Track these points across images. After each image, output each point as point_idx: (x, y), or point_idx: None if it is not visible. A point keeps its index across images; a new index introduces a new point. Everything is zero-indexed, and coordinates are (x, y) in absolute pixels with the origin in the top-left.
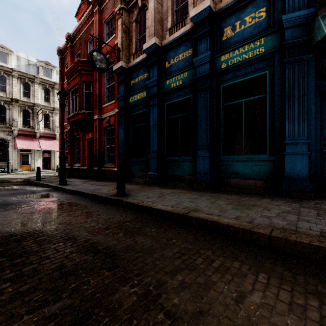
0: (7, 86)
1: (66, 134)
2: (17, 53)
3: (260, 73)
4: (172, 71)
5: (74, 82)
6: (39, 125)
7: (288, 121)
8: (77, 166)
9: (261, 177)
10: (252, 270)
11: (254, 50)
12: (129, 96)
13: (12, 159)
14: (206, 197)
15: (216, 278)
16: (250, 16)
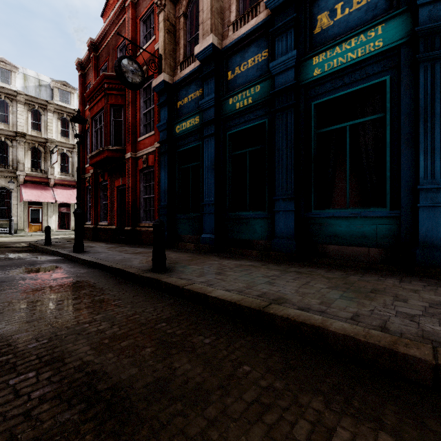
0: (10, 115)
1: (88, 180)
2: (23, 70)
3: (375, 81)
4: (238, 84)
5: (98, 107)
6: (54, 169)
7: (424, 155)
8: (103, 225)
9: (377, 243)
10: None
11: (367, 45)
12: (174, 124)
13: (17, 215)
14: (291, 274)
15: None
16: None
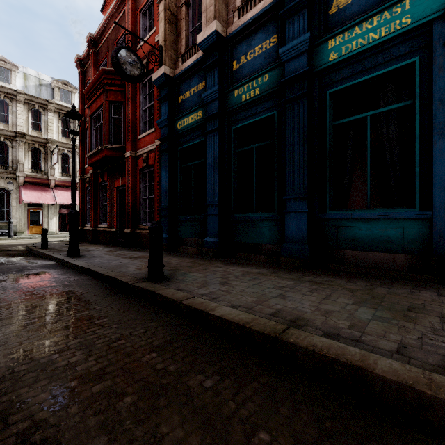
0: (10, 115)
1: (88, 180)
2: (23, 69)
3: (401, 63)
4: (244, 74)
5: (97, 104)
6: (55, 170)
7: None
8: (103, 228)
9: (404, 248)
10: None
11: (392, 23)
12: (176, 120)
13: (17, 217)
14: (307, 285)
15: None
16: None
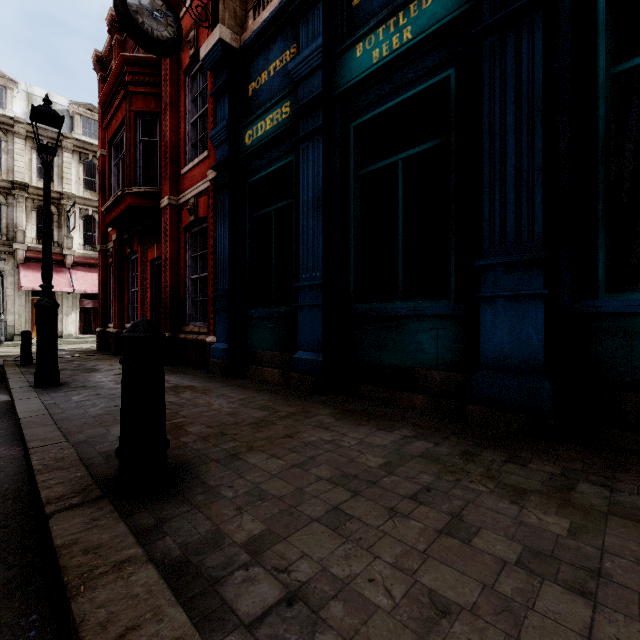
0: (4, 155)
1: (111, 252)
2: (27, 88)
3: None
4: (376, 8)
5: (117, 120)
6: (74, 240)
7: None
8: None
9: None
10: None
11: None
12: (242, 129)
13: (15, 312)
14: (634, 546)
15: None
16: None
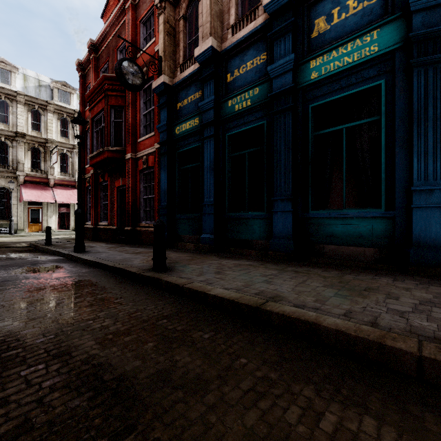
0: (10, 115)
1: (88, 180)
2: (23, 71)
3: (370, 84)
4: (237, 86)
5: (98, 108)
6: (54, 169)
7: (417, 157)
8: (103, 225)
9: (373, 243)
10: None
11: (362, 50)
12: (174, 125)
13: (17, 215)
14: (289, 273)
15: None
16: None
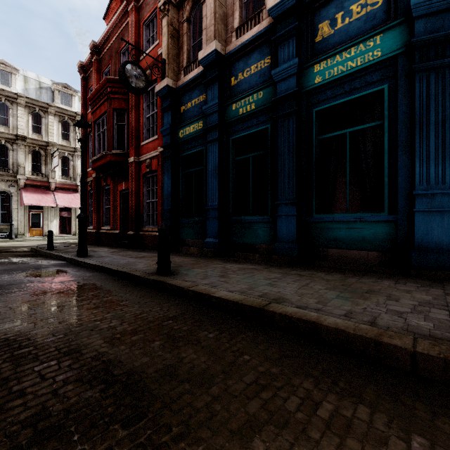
0: (11, 118)
1: (91, 184)
2: (24, 72)
3: (374, 89)
4: (241, 90)
5: (100, 111)
6: (55, 172)
7: (419, 161)
8: (106, 230)
9: (376, 246)
10: (396, 426)
11: (366, 54)
12: (178, 129)
13: (18, 219)
14: (292, 277)
15: (330, 449)
16: (358, 3)
